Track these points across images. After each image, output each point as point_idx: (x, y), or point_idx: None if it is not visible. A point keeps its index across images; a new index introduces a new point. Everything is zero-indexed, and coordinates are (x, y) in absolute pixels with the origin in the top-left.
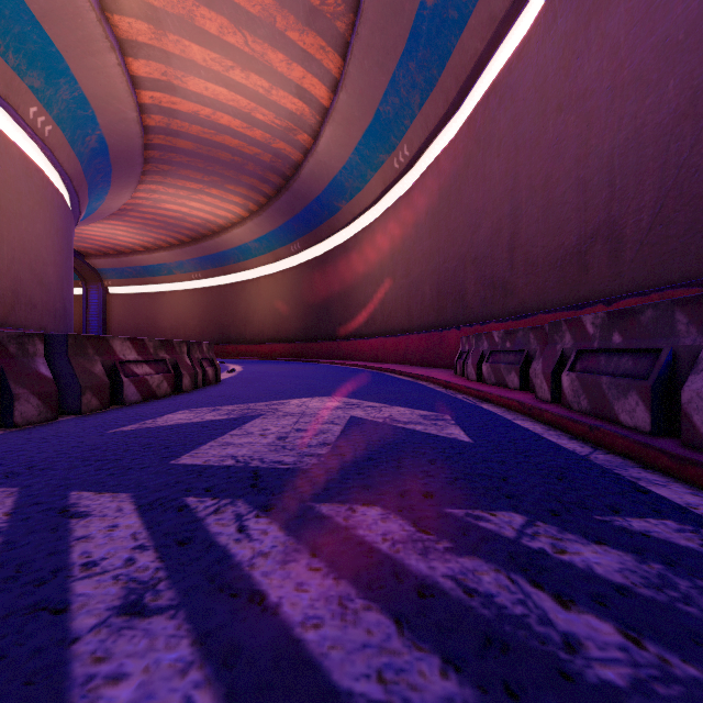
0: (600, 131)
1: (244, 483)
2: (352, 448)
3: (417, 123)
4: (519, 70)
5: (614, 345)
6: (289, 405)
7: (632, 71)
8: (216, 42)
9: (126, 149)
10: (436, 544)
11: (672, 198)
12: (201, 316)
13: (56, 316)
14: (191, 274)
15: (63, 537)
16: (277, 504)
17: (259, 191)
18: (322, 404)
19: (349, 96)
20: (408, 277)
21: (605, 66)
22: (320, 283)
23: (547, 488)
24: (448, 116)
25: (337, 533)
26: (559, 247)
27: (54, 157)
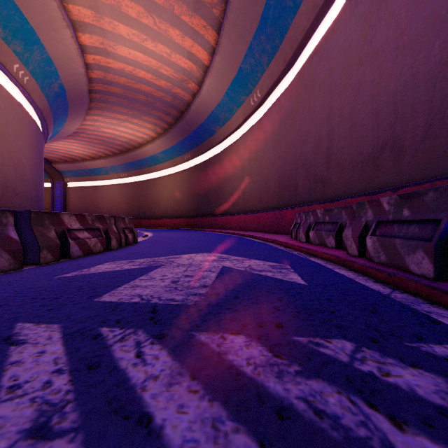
0: (387, 77)
1: (145, 316)
2: (223, 289)
3: (266, 75)
4: (332, 39)
5: (404, 217)
6: (181, 259)
7: (409, 37)
8: (136, 22)
9: (78, 93)
10: (288, 367)
11: (438, 120)
12: (127, 201)
13: (32, 201)
14: (120, 174)
15: (0, 362)
16: (167, 333)
17: (164, 120)
18: (203, 258)
19: (222, 58)
20: (259, 175)
21: (391, 34)
22: (203, 180)
23: (365, 319)
24: (286, 71)
25: (212, 358)
26: (360, 154)
27: (30, 97)
